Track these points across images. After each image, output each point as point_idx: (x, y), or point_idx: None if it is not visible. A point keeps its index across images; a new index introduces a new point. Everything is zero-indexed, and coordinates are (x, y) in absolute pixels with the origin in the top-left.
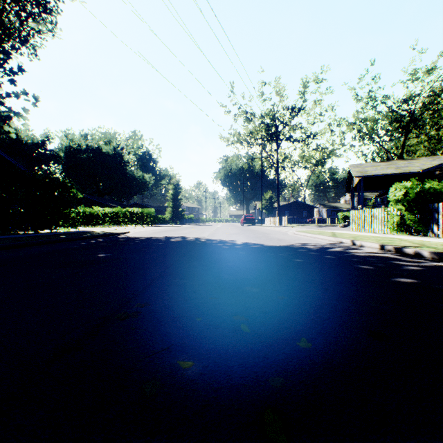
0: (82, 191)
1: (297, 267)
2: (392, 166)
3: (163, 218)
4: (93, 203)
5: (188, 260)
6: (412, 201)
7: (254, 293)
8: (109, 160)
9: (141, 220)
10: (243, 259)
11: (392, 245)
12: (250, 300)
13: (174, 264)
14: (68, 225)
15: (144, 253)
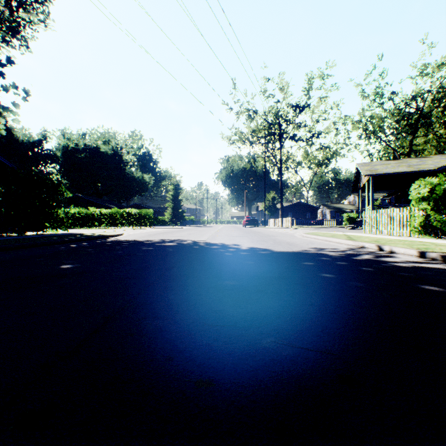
0: (71, 190)
1: (334, 289)
2: (403, 164)
3: (163, 219)
4: (90, 204)
5: (177, 275)
6: (439, 200)
7: (286, 361)
8: (107, 160)
9: (139, 221)
10: (253, 274)
11: (436, 252)
12: (283, 390)
13: (155, 282)
14: (55, 226)
15: (123, 263)
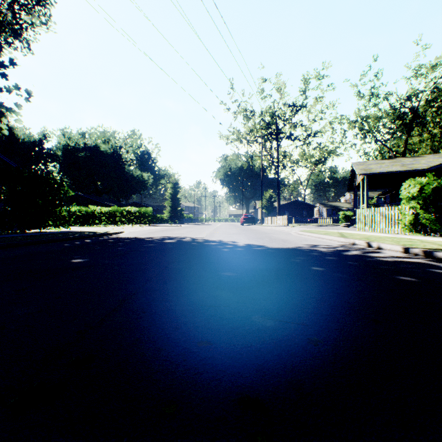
0: (73, 189)
1: (318, 279)
2: (397, 163)
3: (162, 217)
4: (90, 203)
5: (178, 268)
6: (428, 199)
7: (268, 329)
8: (107, 158)
9: (138, 219)
10: (247, 267)
11: (419, 248)
12: (264, 347)
13: (159, 273)
14: (58, 224)
15: (128, 258)
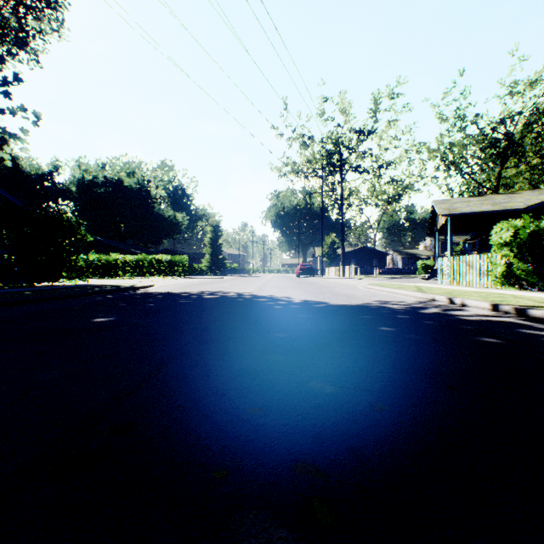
0: (92, 233)
1: (387, 341)
2: (487, 202)
3: (200, 268)
4: (111, 249)
5: (222, 328)
6: (524, 245)
7: (328, 396)
8: (132, 195)
9: (171, 270)
10: (304, 327)
11: (510, 304)
12: (322, 414)
13: (200, 334)
14: (74, 276)
15: (161, 317)
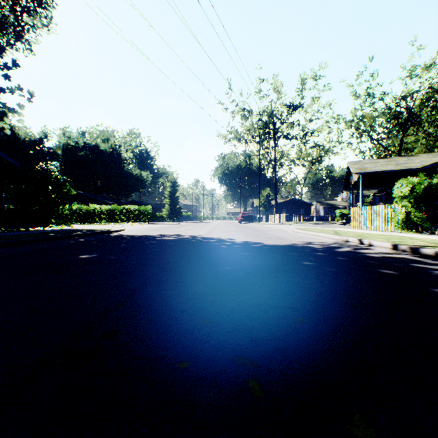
0: (75, 187)
1: (308, 272)
2: (392, 163)
3: (161, 215)
4: (90, 201)
5: (181, 263)
6: (419, 198)
7: (261, 312)
8: (106, 157)
9: (138, 217)
10: (244, 262)
11: (406, 244)
12: (257, 324)
13: (163, 267)
14: (61, 222)
15: (132, 254)
